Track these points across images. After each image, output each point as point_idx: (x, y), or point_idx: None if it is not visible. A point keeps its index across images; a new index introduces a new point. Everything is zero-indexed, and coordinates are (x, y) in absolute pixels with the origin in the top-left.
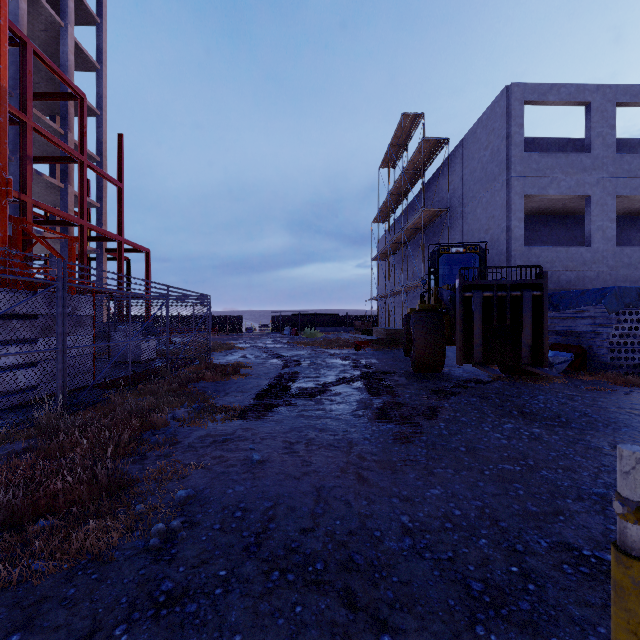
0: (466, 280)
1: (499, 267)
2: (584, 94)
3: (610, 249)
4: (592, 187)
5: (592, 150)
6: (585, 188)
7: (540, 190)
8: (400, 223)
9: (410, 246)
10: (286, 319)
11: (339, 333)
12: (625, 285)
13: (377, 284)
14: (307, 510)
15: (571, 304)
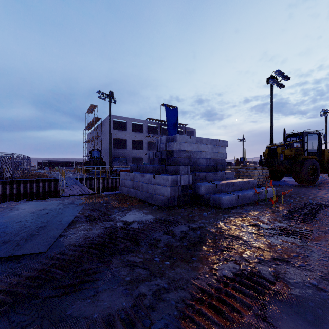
0: (93, 157)
1: (95, 156)
2: (125, 119)
3: (130, 150)
4: (127, 137)
5: (127, 130)
6: (125, 137)
7: (117, 137)
8: (93, 132)
9: (96, 141)
10: (45, 163)
11: (70, 168)
12: (133, 157)
13: (87, 150)
14: (65, 177)
15: (116, 161)
